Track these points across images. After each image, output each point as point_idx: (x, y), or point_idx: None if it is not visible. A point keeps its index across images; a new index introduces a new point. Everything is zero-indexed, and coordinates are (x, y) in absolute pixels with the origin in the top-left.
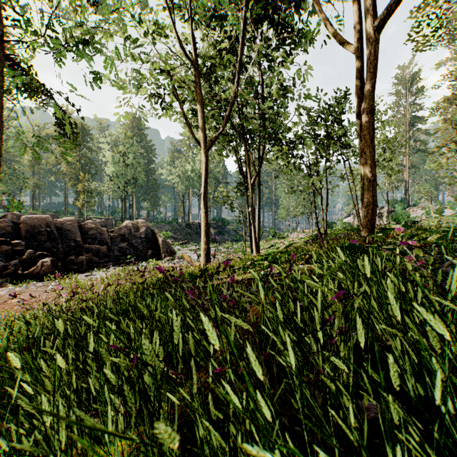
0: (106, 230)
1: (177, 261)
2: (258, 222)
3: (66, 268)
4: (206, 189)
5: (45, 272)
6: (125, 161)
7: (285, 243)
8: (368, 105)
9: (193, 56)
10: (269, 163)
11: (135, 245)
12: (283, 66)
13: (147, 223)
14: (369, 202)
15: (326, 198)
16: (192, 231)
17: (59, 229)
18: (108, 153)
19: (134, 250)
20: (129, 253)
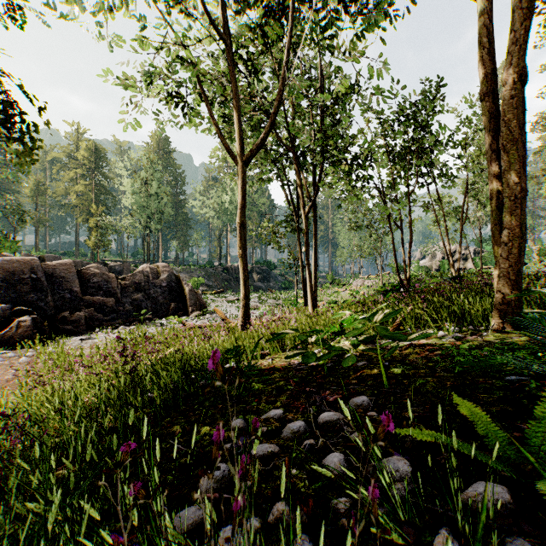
0: (114, 276)
1: (208, 318)
2: (314, 266)
3: (57, 328)
4: (244, 220)
5: (22, 336)
6: (147, 191)
7: (346, 293)
8: (518, 67)
9: (224, 27)
10: (330, 187)
11: (153, 297)
12: (350, 53)
13: (174, 266)
14: (513, 235)
15: (410, 234)
16: (230, 277)
17: (50, 276)
18: (126, 180)
19: (152, 302)
20: (145, 306)
